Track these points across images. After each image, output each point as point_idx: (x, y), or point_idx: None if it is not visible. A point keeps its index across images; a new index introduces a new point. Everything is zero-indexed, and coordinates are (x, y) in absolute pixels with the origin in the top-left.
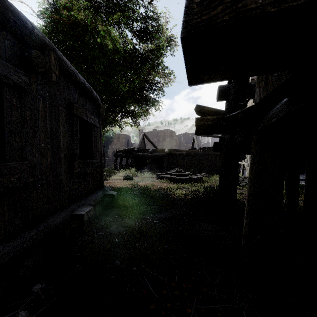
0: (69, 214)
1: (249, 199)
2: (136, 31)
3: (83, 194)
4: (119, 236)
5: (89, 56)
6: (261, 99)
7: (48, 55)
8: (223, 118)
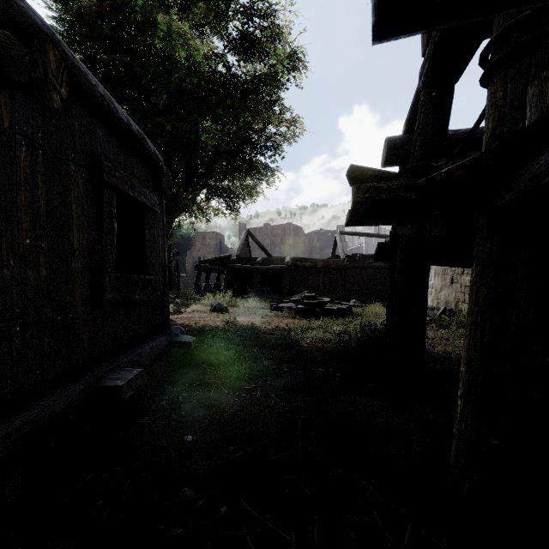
0: (91, 387)
1: (472, 359)
2: (234, 39)
3: (127, 343)
4: (195, 430)
5: (143, 80)
6: (548, 110)
7: (40, 50)
8: (412, 185)
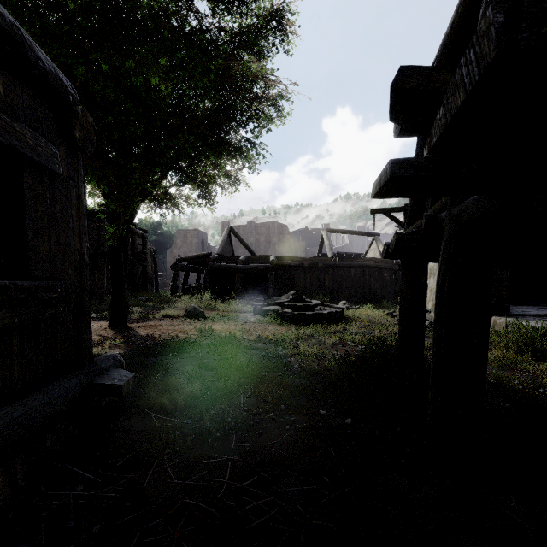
0: None
1: None
2: None
3: None
4: None
5: None
6: None
7: None
8: None
